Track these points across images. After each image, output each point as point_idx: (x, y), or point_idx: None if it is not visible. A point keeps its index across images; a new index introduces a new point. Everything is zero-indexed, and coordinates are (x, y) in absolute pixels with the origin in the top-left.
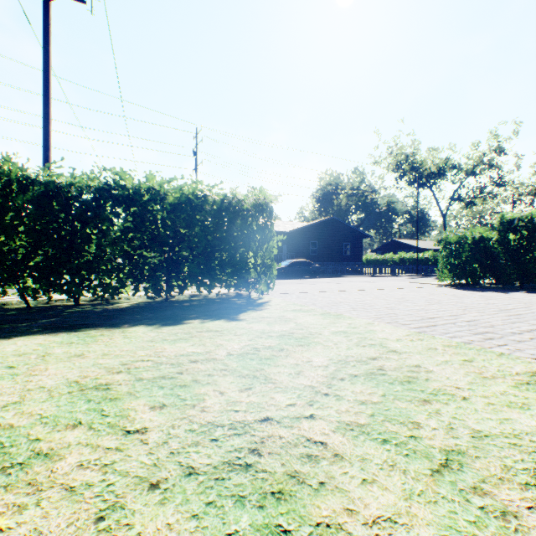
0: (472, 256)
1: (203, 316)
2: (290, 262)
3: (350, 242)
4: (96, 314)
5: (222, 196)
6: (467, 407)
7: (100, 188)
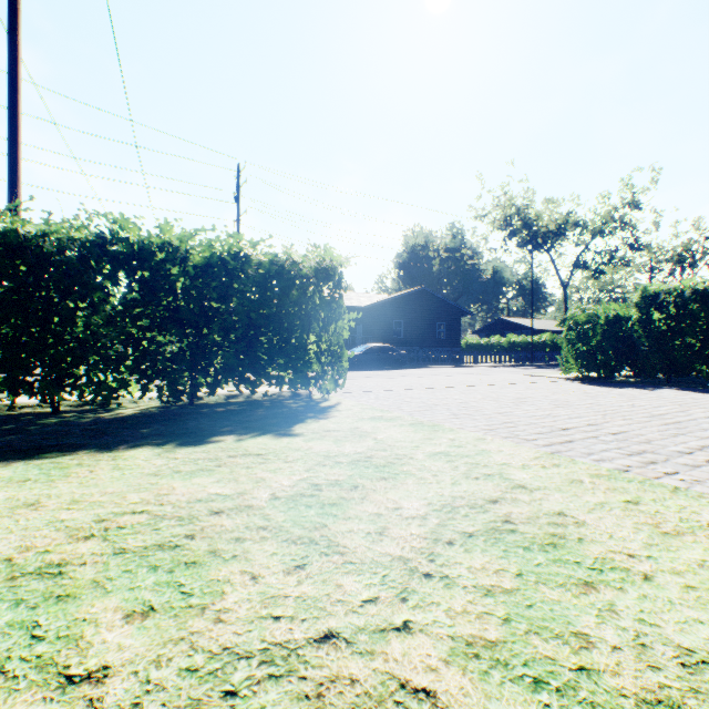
0: (606, 341)
1: (240, 430)
2: (366, 348)
3: (445, 321)
4: (81, 427)
5: (271, 256)
6: (656, 596)
7: (90, 242)
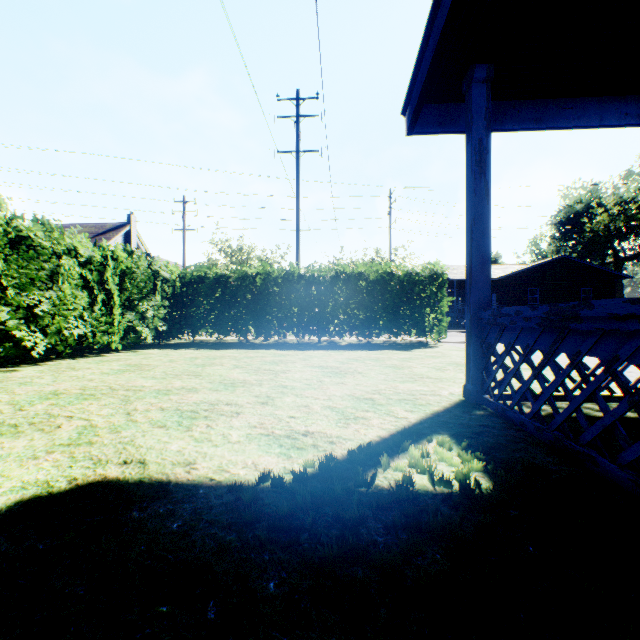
0: None
1: (389, 349)
2: None
3: (592, 286)
4: (333, 346)
5: (404, 272)
6: None
7: (333, 276)
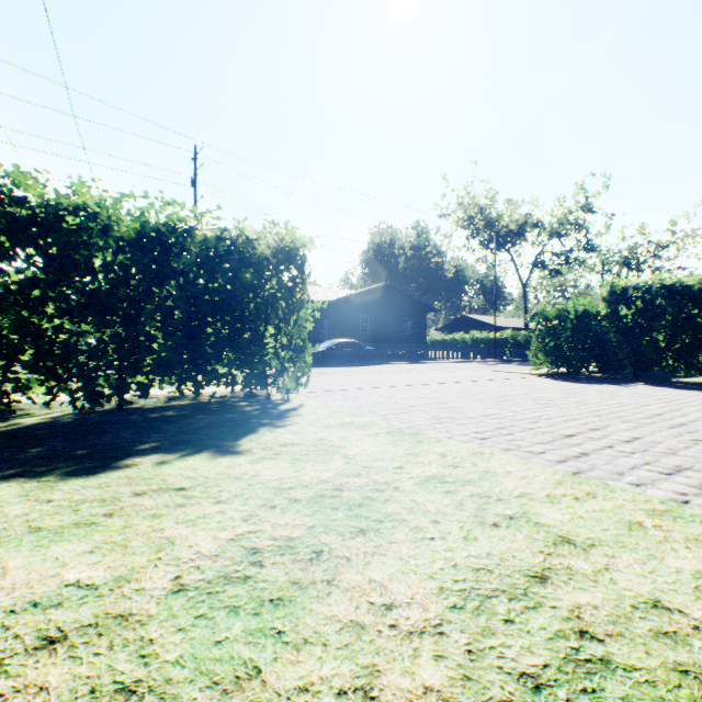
0: (575, 336)
1: (168, 447)
2: (332, 343)
3: (412, 317)
4: None
5: (219, 231)
6: None
7: None
